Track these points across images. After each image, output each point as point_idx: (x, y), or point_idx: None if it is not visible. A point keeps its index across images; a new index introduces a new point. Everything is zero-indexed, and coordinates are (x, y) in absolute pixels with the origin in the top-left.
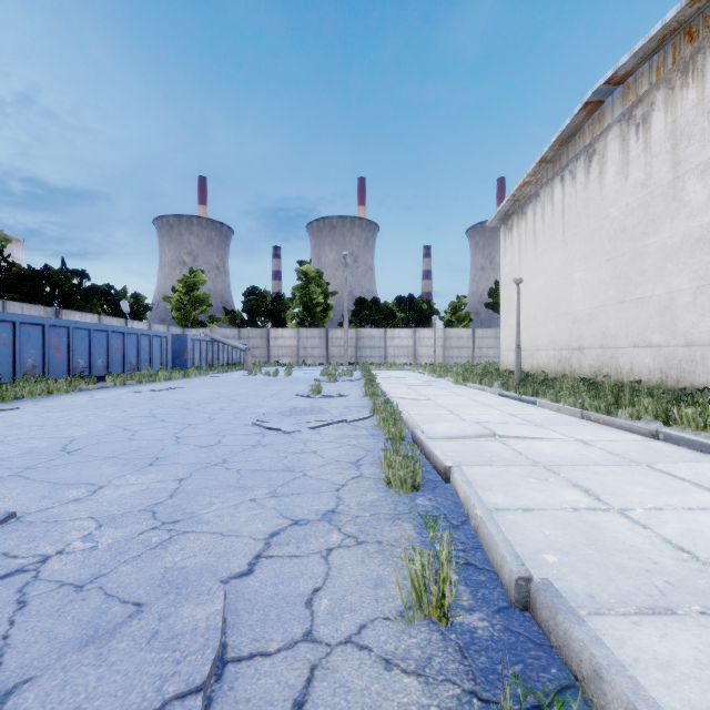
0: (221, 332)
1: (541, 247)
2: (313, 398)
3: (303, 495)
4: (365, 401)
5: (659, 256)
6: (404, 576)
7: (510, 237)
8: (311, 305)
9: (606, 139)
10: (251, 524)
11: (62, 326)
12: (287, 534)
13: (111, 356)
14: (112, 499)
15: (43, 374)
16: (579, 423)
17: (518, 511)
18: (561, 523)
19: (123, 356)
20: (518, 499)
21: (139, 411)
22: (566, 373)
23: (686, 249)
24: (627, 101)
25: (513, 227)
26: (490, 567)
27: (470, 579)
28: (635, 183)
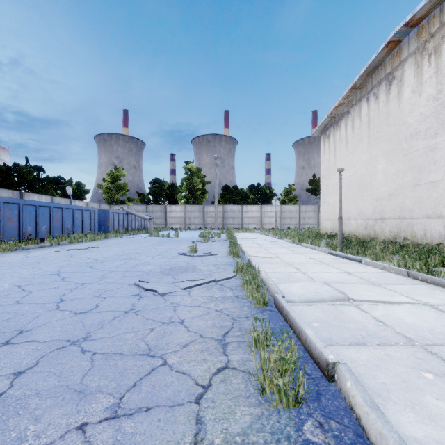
0: (134, 207)
1: (352, 148)
2: (190, 256)
3: (152, 414)
4: (229, 258)
5: None
6: None
7: (328, 143)
8: (193, 190)
9: (403, 67)
10: None
11: (14, 203)
12: None
13: (53, 224)
14: None
15: None
16: (410, 282)
17: None
18: None
19: (62, 224)
20: (441, 427)
21: (51, 268)
22: (371, 236)
23: None
24: (421, 38)
25: (330, 136)
26: None
27: None
28: (427, 97)
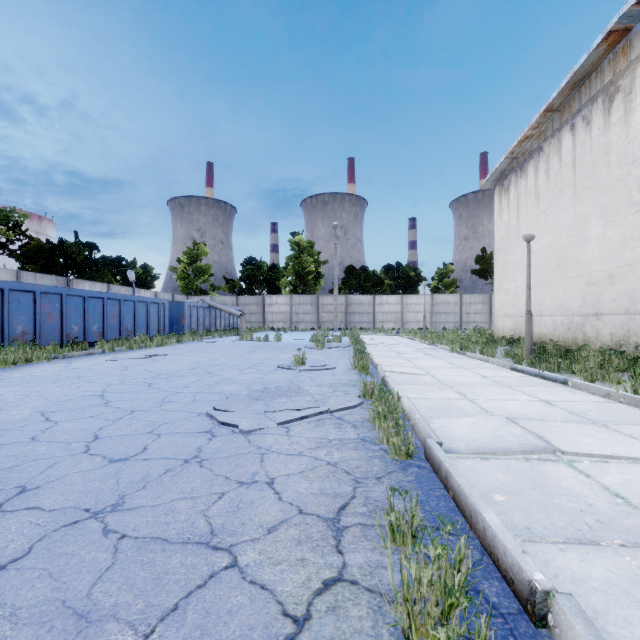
0: (220, 299)
1: (545, 205)
2: (295, 371)
3: None
4: (354, 375)
5: None
6: None
7: (507, 198)
8: (303, 273)
9: (634, 72)
10: None
11: (55, 293)
12: None
13: (107, 322)
14: None
15: (33, 340)
16: None
17: None
18: None
19: (119, 322)
20: None
21: (94, 386)
22: (578, 341)
23: None
24: None
25: (510, 187)
26: None
27: None
28: None
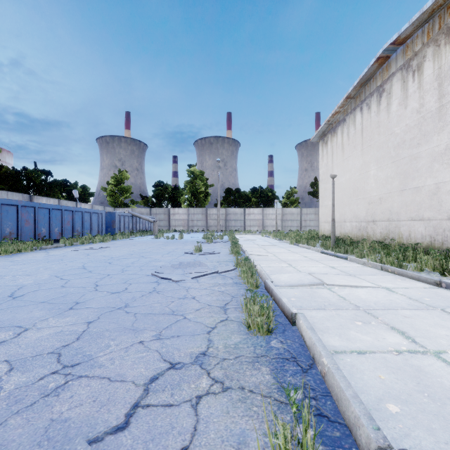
0: (138, 210)
1: (347, 155)
2: (196, 255)
3: (181, 337)
4: (231, 256)
5: (429, 159)
6: (265, 431)
7: (326, 148)
8: (196, 193)
9: (391, 81)
10: (135, 368)
11: (30, 206)
12: (164, 379)
13: (64, 226)
14: (30, 342)
15: (17, 238)
16: (380, 273)
17: (354, 354)
18: (392, 366)
19: (72, 226)
20: (351, 342)
21: (75, 264)
22: (364, 237)
23: (448, 153)
24: (406, 55)
25: (328, 142)
26: (342, 419)
27: (326, 435)
28: (412, 110)
